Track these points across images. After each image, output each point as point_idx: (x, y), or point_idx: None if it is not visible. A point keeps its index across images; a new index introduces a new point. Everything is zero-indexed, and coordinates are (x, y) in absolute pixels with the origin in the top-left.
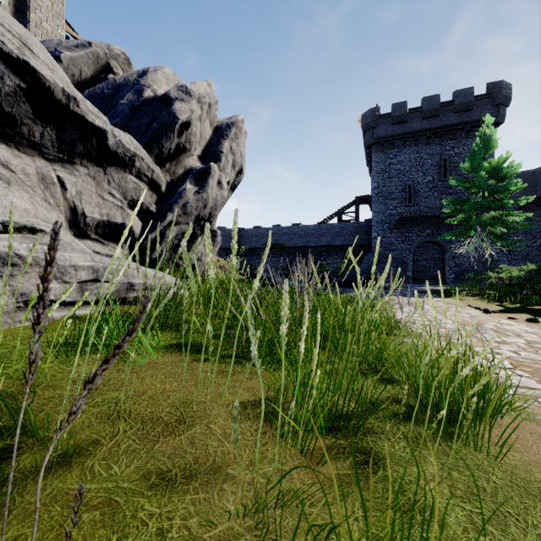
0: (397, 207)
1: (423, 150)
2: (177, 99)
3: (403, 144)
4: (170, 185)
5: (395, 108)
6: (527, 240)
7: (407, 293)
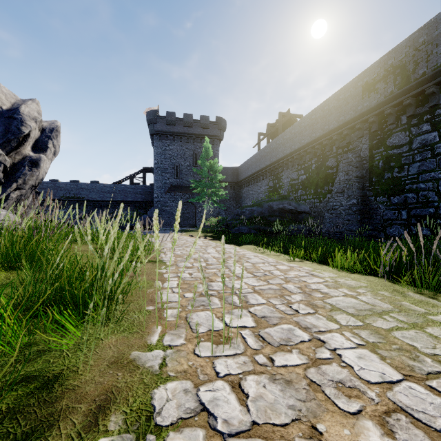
0: (170, 178)
1: (184, 145)
2: (21, 119)
3: (173, 138)
4: (12, 165)
5: (168, 115)
6: (234, 204)
7: (167, 232)
